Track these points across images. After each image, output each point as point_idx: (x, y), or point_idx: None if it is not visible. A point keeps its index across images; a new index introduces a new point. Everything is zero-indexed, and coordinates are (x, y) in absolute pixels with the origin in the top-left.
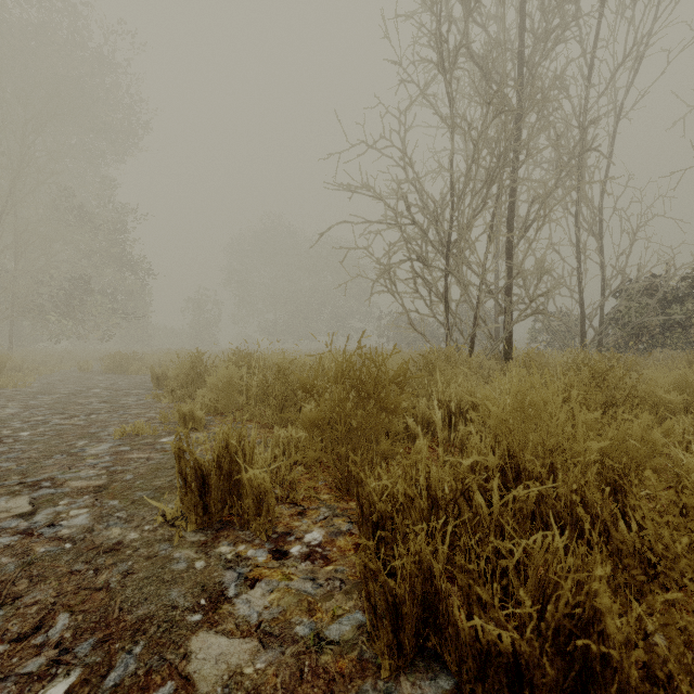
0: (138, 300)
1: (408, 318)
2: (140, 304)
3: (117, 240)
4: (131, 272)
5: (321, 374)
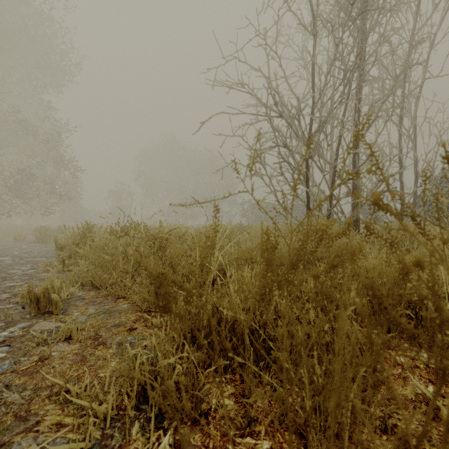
0: (72, 191)
1: (276, 196)
2: (74, 193)
3: (54, 146)
4: (64, 169)
5: (204, 245)
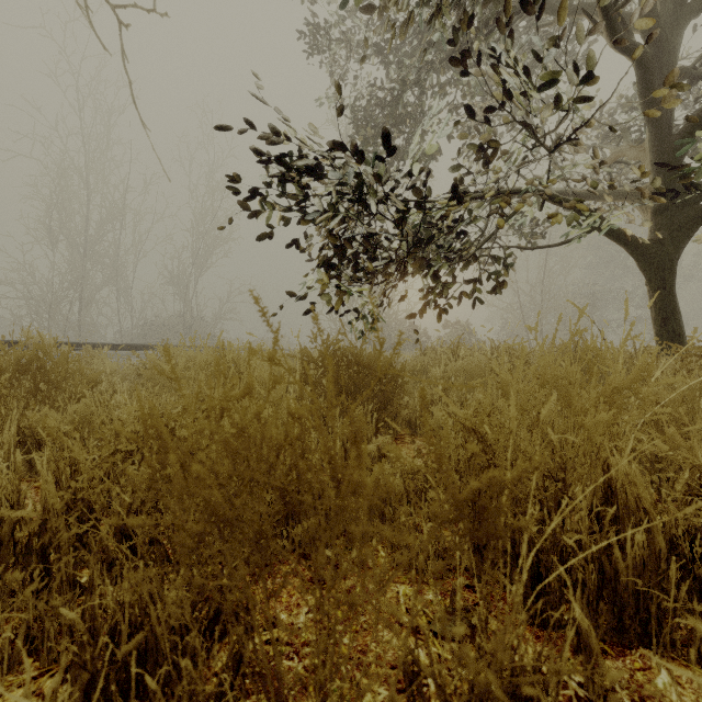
0: None
1: None
2: None
3: None
4: None
5: None
